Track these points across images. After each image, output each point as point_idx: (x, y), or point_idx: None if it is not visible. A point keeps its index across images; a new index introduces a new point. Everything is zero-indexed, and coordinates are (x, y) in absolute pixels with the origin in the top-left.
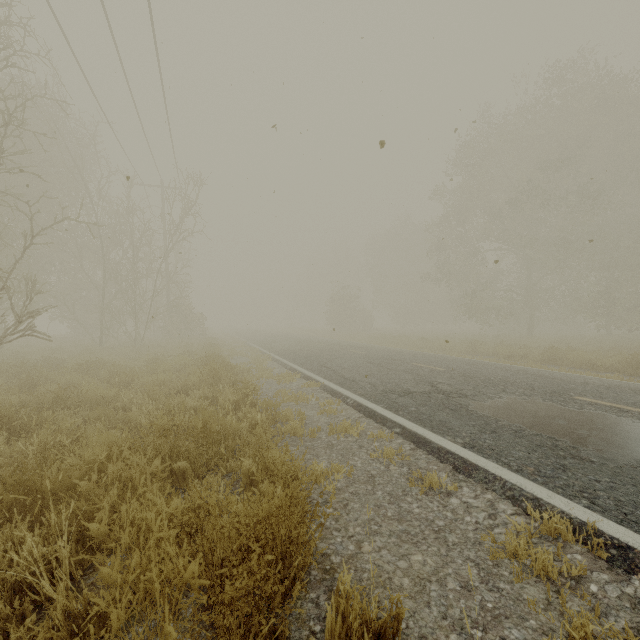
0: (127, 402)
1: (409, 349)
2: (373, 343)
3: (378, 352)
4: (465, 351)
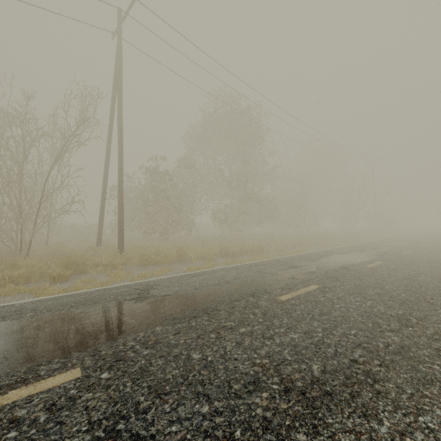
0: None
1: None
2: None
3: None
4: None
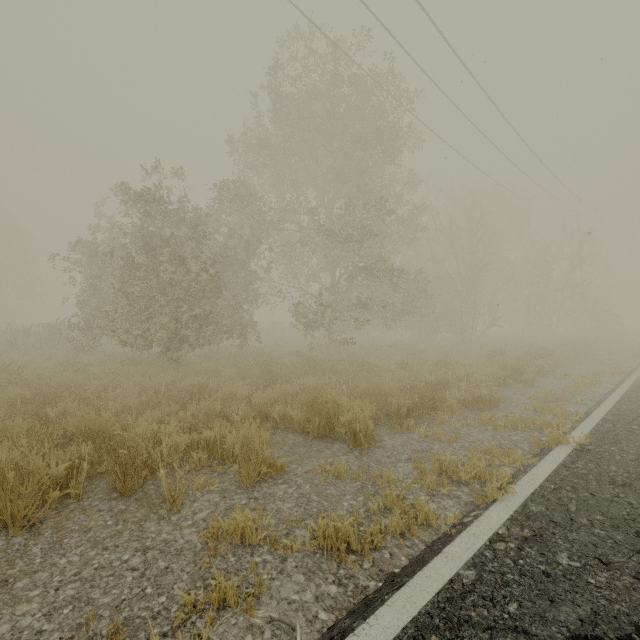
0: None
1: None
2: None
3: None
4: None
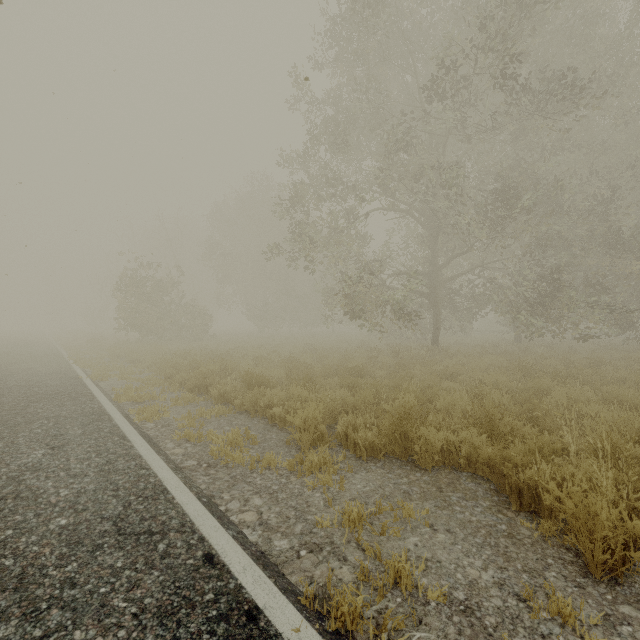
0: None
1: (178, 434)
2: (126, 387)
3: None
4: (368, 445)
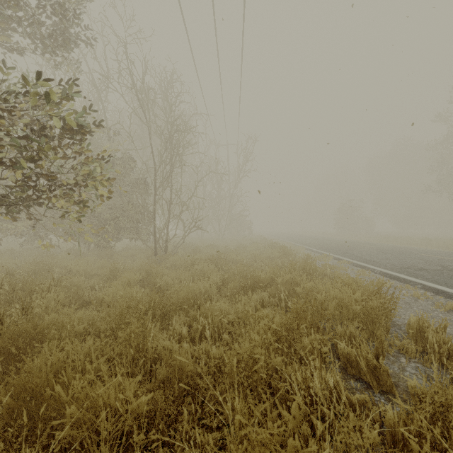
0: (245, 262)
1: (413, 246)
2: (378, 242)
3: (386, 247)
4: None
